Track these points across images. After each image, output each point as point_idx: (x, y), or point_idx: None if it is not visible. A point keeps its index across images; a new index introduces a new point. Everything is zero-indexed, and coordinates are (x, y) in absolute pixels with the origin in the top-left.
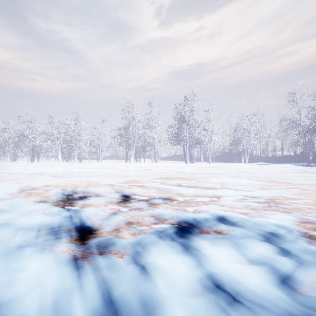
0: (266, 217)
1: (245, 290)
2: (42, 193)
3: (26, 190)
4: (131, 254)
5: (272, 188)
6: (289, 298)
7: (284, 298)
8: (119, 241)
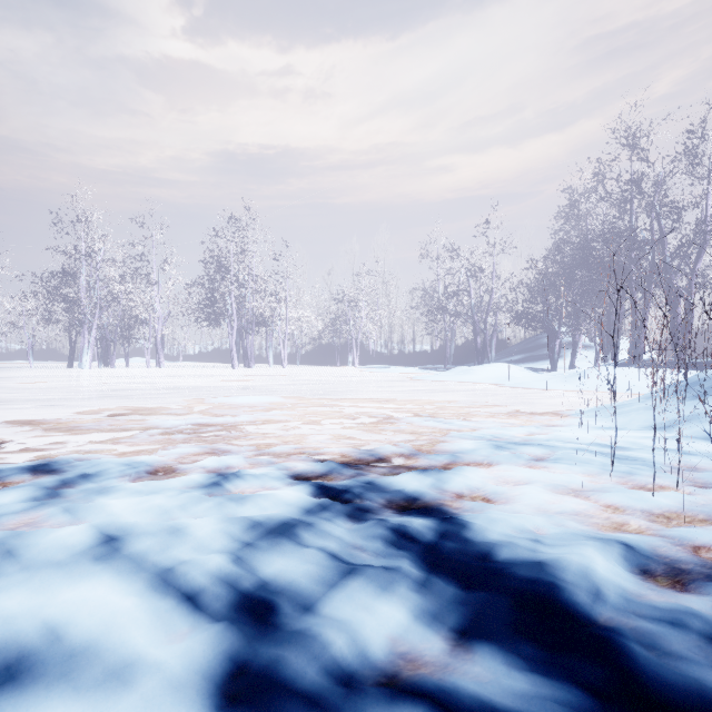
0: (154, 453)
1: None
2: None
3: None
4: None
5: (285, 409)
6: None
7: None
8: None
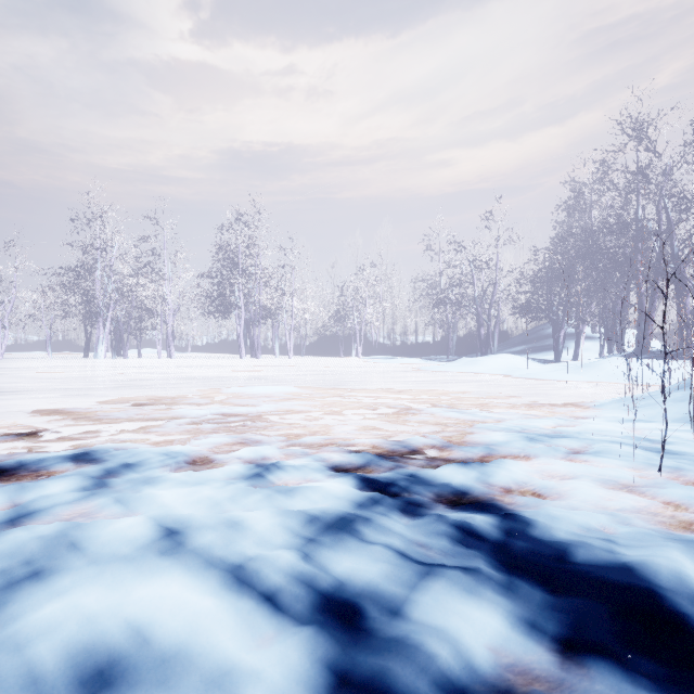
0: (187, 443)
1: None
2: None
3: None
4: None
5: (302, 399)
6: None
7: None
8: None
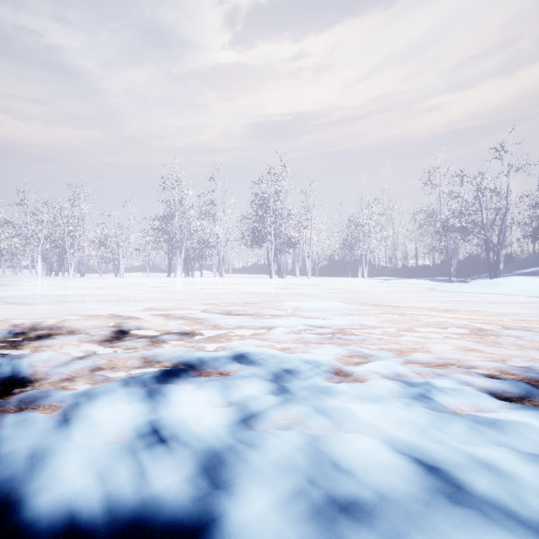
0: (309, 352)
1: (186, 432)
2: None
3: None
4: (66, 406)
5: (361, 314)
6: (228, 434)
7: (221, 434)
8: (60, 392)
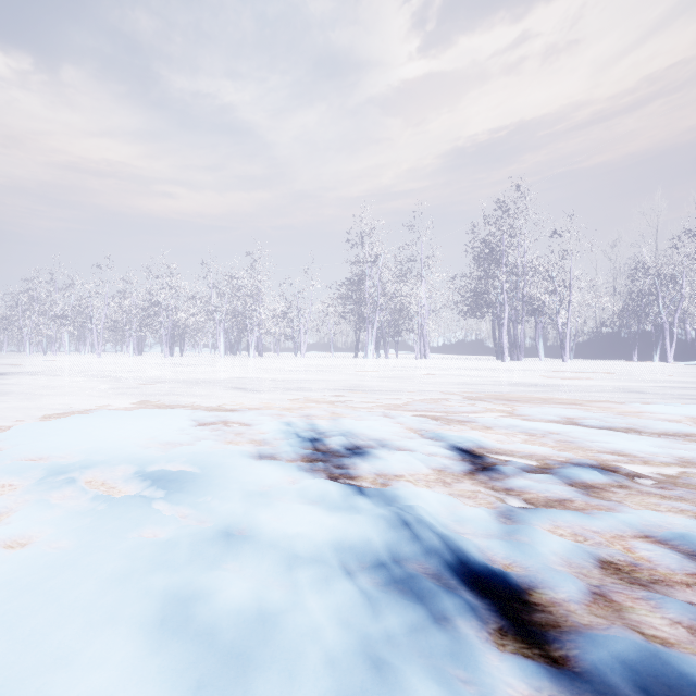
0: None
1: None
2: (246, 433)
3: (206, 422)
4: None
5: None
6: None
7: None
8: None
